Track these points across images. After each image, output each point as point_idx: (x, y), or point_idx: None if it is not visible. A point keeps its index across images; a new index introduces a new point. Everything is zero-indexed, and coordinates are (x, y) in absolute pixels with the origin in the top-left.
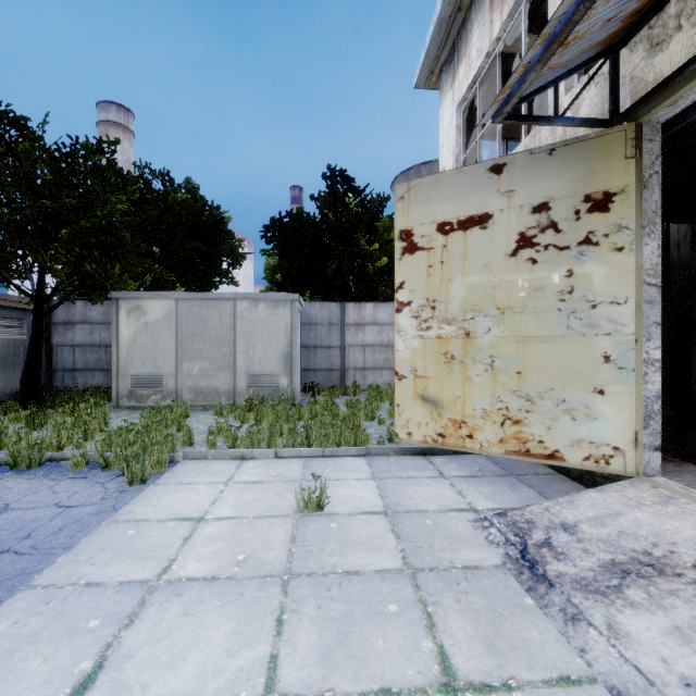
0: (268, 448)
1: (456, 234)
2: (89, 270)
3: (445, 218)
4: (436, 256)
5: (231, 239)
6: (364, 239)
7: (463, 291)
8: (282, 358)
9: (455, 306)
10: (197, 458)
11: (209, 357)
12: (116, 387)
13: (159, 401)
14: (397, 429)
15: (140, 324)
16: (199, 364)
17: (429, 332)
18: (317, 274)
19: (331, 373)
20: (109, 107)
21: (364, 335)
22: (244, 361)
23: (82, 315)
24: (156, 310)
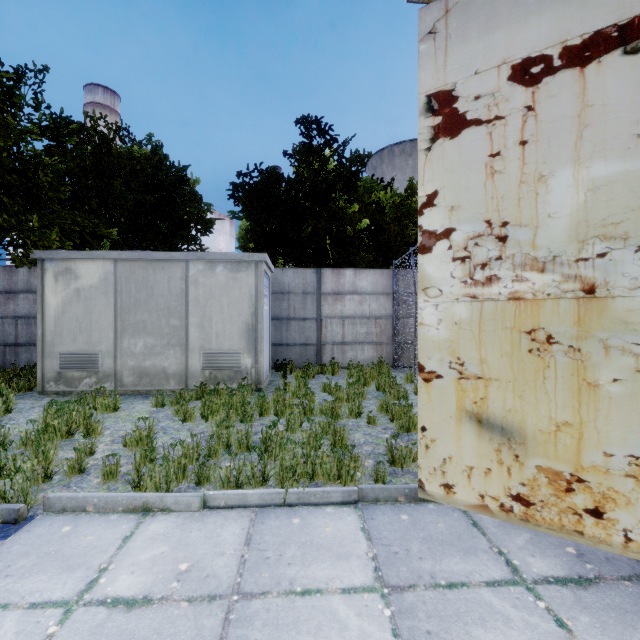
0: (197, 482)
1: (558, 78)
2: (1, 222)
3: (530, 49)
4: (509, 131)
5: (199, 203)
6: (343, 200)
7: (578, 198)
8: (244, 332)
9: (555, 230)
10: (67, 509)
11: (155, 331)
12: (41, 368)
13: (94, 385)
14: (421, 473)
15: (71, 291)
16: (143, 340)
17: (491, 287)
18: (290, 238)
19: (305, 348)
20: (96, 89)
21: (343, 305)
22: (198, 336)
23: (25, 283)
24: (89, 273)
